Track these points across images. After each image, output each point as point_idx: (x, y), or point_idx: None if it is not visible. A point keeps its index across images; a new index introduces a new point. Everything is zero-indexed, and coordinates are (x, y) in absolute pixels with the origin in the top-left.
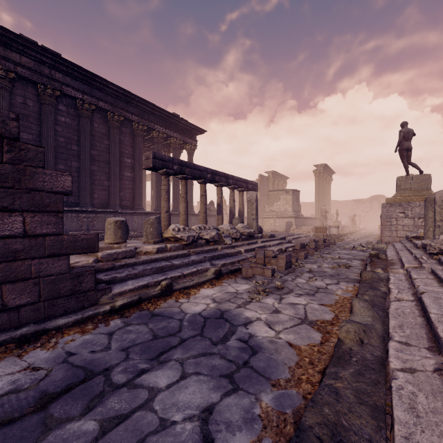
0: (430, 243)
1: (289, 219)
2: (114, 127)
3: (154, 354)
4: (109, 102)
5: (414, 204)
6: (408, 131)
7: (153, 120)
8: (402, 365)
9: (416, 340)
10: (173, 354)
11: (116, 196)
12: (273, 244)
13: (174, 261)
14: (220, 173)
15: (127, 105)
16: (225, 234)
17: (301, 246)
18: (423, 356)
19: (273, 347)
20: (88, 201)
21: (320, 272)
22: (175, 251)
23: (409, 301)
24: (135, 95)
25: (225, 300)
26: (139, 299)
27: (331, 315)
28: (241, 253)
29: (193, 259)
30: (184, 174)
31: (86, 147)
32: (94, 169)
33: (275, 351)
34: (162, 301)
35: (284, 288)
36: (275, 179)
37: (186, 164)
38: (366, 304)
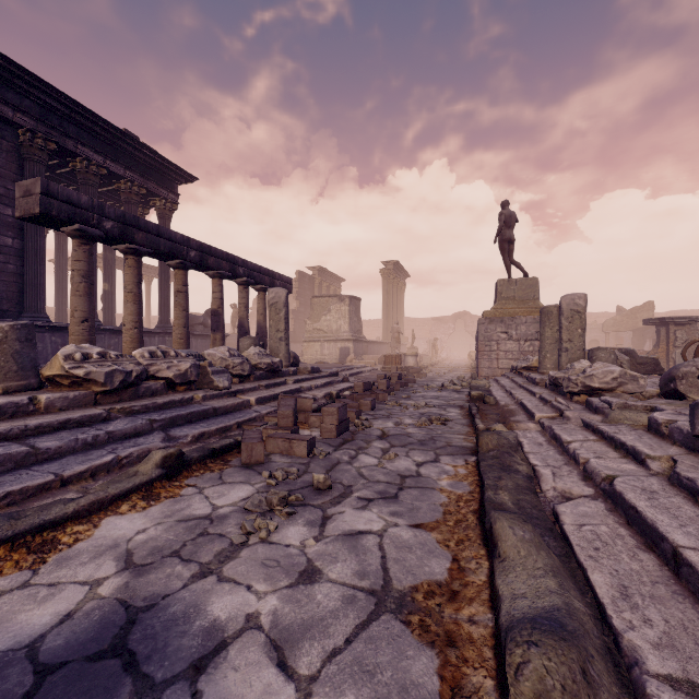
0: (563, 375)
1: (345, 343)
2: None
3: None
4: None
5: (520, 320)
6: (510, 215)
7: (73, 133)
8: None
9: None
10: None
11: None
12: (316, 385)
13: (44, 440)
14: (218, 252)
15: None
16: (215, 367)
17: (365, 387)
18: None
19: None
20: None
21: (402, 436)
22: (64, 411)
23: (587, 498)
24: (21, 68)
25: (166, 551)
26: None
27: (445, 562)
28: (249, 406)
29: (113, 429)
30: (132, 242)
31: None
32: None
33: None
34: None
35: (334, 487)
36: (324, 281)
37: (137, 222)
38: (529, 530)
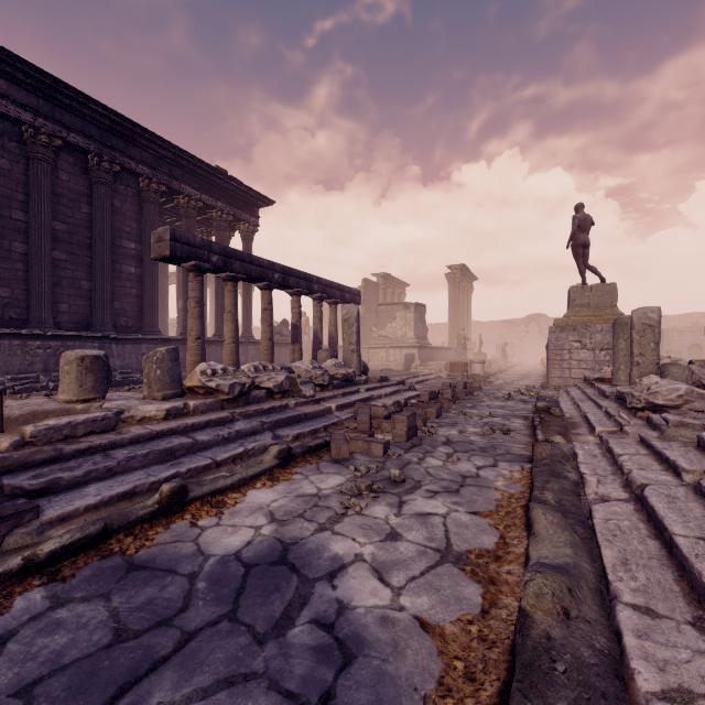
0: (629, 391)
1: (410, 349)
2: (102, 183)
3: (102, 697)
4: (90, 135)
5: (595, 328)
6: (584, 218)
7: (178, 175)
8: (661, 681)
9: (664, 599)
10: (151, 689)
11: (106, 309)
12: (385, 394)
13: (199, 434)
14: (297, 272)
15: (127, 145)
16: (302, 378)
17: (430, 396)
18: (694, 650)
19: (387, 636)
20: (46, 317)
21: (465, 443)
22: (205, 414)
23: (621, 501)
24: (143, 128)
25: (294, 514)
26: (103, 530)
27: (494, 538)
28: (330, 412)
29: (239, 428)
30: (231, 271)
31: (43, 216)
32: (60, 258)
33: (393, 651)
34: (160, 527)
35: (406, 481)
36: (388, 286)
37: (235, 254)
38: (557, 517)
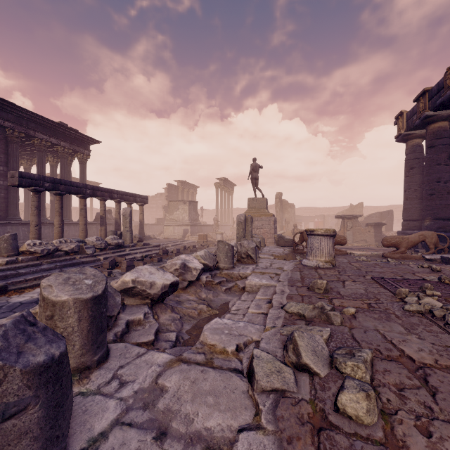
0: None
1: (186, 226)
2: None
3: None
4: None
5: (255, 219)
6: (255, 166)
7: (33, 127)
8: None
9: None
10: None
11: None
12: (140, 252)
13: (21, 270)
14: (102, 188)
15: None
16: (87, 245)
17: (164, 252)
18: None
19: None
20: None
21: None
22: (27, 262)
23: None
24: (8, 102)
25: None
26: None
27: None
28: (99, 261)
29: (42, 267)
30: (58, 190)
31: None
32: None
33: None
34: None
35: None
36: (185, 188)
37: (61, 181)
38: None
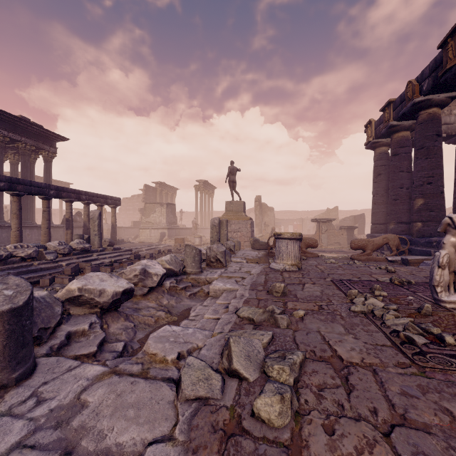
0: None
1: (163, 230)
2: None
3: None
4: None
5: (232, 222)
6: (233, 168)
7: None
8: None
9: None
10: None
11: None
12: (109, 257)
13: None
14: (68, 189)
15: None
16: (48, 251)
17: (135, 257)
18: None
19: None
20: None
21: None
22: None
23: None
24: None
25: None
26: None
27: None
28: (61, 267)
29: None
30: (15, 190)
31: None
32: None
33: None
34: None
35: None
36: (163, 190)
37: (18, 181)
38: None
